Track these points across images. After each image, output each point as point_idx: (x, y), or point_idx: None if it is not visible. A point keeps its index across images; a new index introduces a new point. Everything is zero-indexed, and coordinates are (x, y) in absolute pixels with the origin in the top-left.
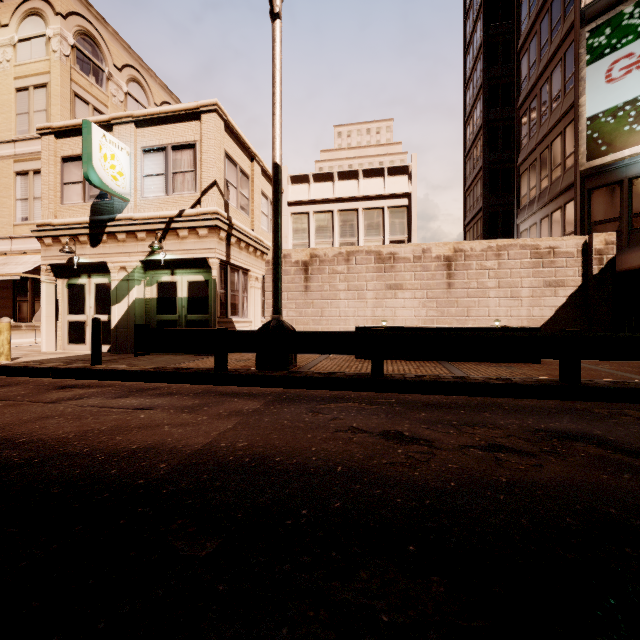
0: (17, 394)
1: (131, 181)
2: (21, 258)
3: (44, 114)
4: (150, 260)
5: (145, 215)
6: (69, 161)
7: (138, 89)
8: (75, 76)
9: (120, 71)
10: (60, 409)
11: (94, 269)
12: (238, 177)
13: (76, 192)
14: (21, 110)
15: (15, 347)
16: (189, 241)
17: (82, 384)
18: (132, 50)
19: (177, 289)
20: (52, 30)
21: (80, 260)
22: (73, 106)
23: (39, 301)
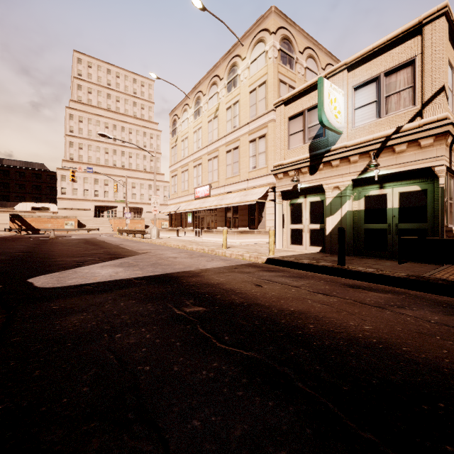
0: (326, 289)
1: (343, 117)
2: (253, 191)
3: (264, 100)
4: (360, 178)
5: (358, 141)
6: (293, 118)
7: (312, 62)
8: (279, 69)
9: (302, 54)
10: (412, 321)
11: (308, 191)
12: (452, 80)
13: (298, 138)
14: (252, 103)
15: (255, 244)
16: (407, 154)
17: (361, 285)
18: (308, 36)
19: (386, 201)
20: (268, 46)
21: (301, 186)
22: (279, 89)
23: (261, 216)
